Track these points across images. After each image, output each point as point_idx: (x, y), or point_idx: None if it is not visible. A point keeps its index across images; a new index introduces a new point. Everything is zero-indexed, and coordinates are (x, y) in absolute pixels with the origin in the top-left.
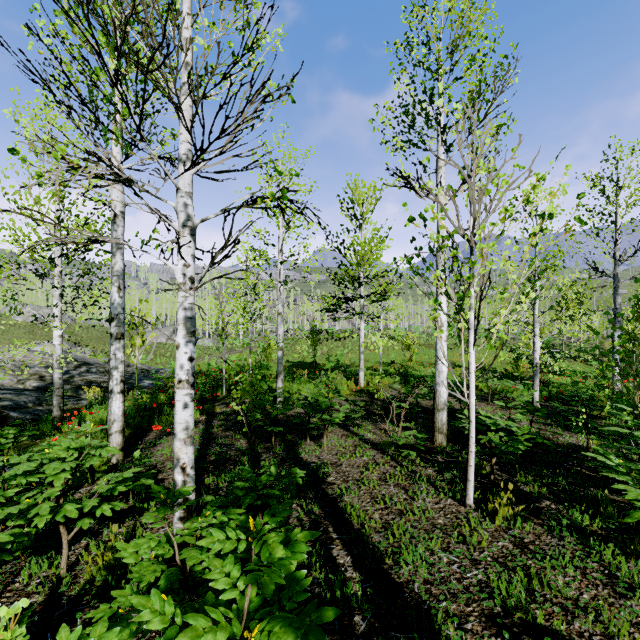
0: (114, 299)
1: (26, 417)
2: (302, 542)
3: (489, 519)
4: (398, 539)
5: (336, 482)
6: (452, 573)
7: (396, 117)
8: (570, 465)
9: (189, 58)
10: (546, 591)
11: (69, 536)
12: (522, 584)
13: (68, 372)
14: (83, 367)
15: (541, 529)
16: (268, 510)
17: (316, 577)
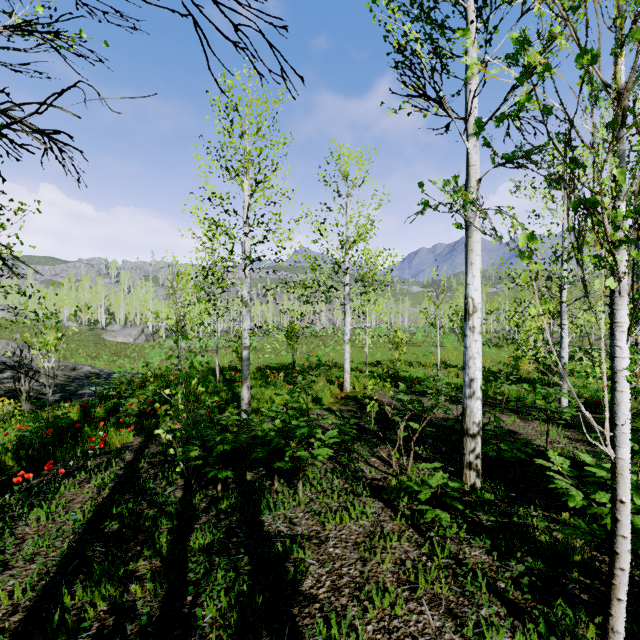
0: None
1: None
2: None
3: None
4: None
5: (318, 594)
6: None
7: None
8: None
9: None
10: None
11: None
12: None
13: None
14: (7, 372)
15: None
16: None
17: None
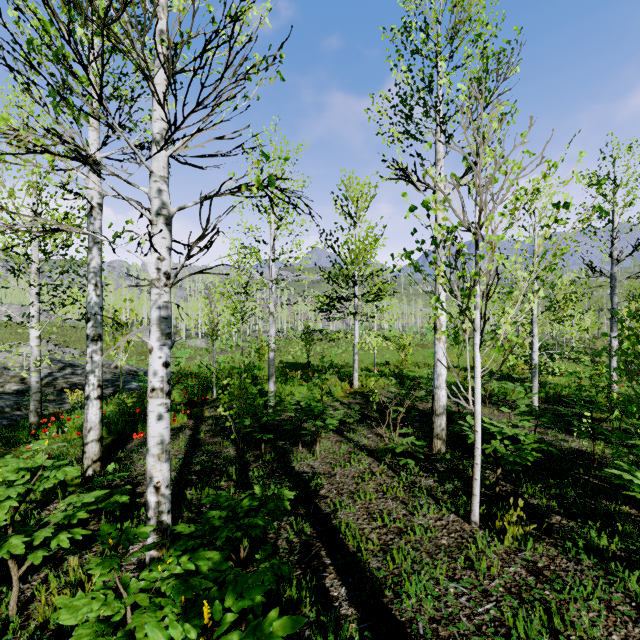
0: (90, 298)
1: (2, 423)
2: (279, 637)
3: (497, 538)
4: (398, 565)
5: (329, 495)
6: (461, 608)
7: (393, 106)
8: (577, 474)
9: (164, 26)
10: (569, 631)
11: (20, 571)
12: (541, 622)
13: (51, 374)
14: (68, 369)
15: (555, 550)
16: (233, 585)
17: (306, 615)
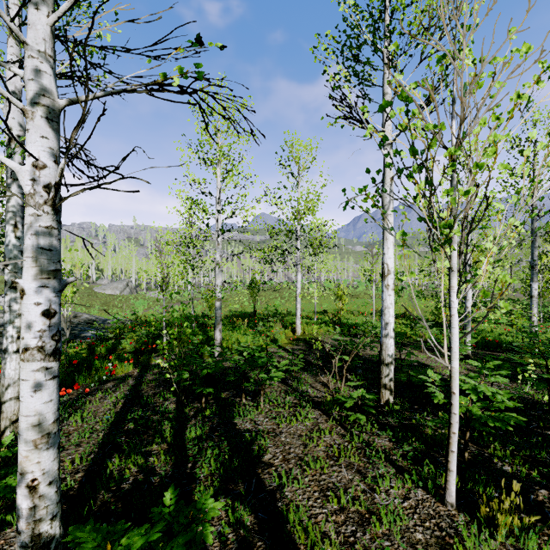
0: (8, 240)
1: None
2: None
3: (484, 529)
4: None
5: (274, 462)
6: None
7: (340, 42)
8: (542, 430)
9: None
10: None
11: None
12: None
13: None
14: None
15: None
16: None
17: None
